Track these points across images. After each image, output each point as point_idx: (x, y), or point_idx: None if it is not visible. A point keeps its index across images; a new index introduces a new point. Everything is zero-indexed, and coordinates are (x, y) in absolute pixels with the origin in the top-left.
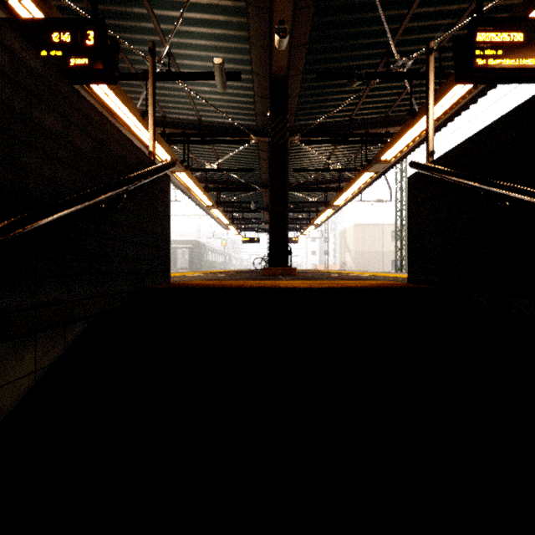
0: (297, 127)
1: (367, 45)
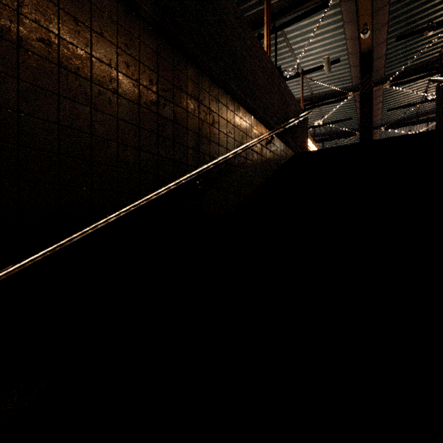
0: (386, 76)
1: (441, 2)
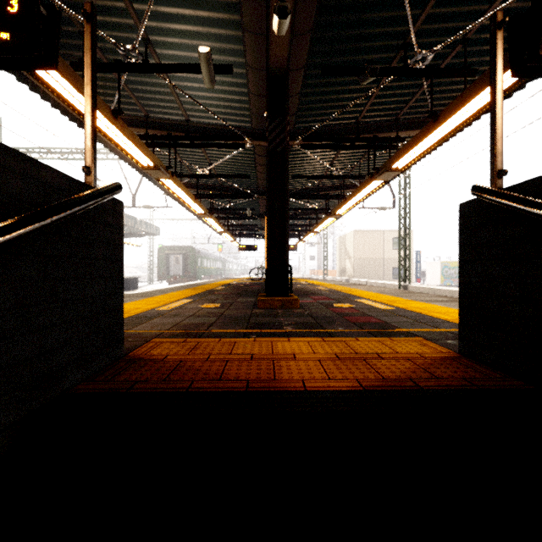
0: (297, 130)
1: (381, 35)
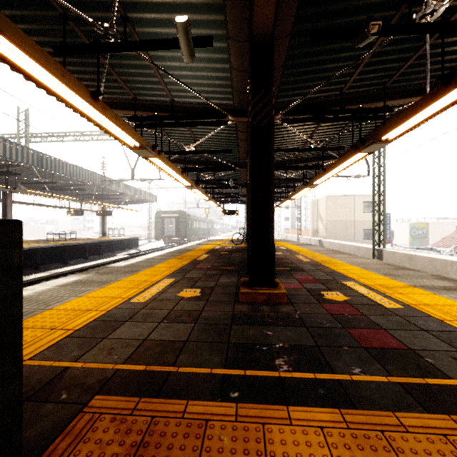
0: (279, 104)
1: None
